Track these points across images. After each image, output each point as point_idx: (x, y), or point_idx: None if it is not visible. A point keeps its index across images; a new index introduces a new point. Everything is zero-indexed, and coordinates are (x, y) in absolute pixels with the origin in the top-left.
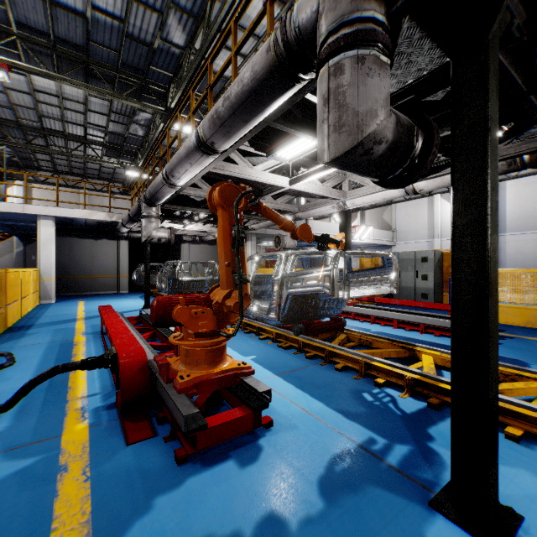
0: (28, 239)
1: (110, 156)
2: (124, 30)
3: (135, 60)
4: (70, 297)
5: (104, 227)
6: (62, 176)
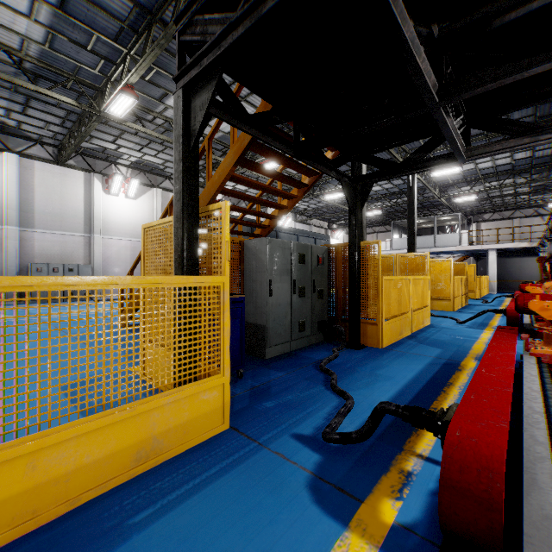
0: (477, 258)
1: (534, 195)
2: (531, 158)
3: (541, 161)
4: (504, 292)
5: (528, 249)
6: (499, 213)
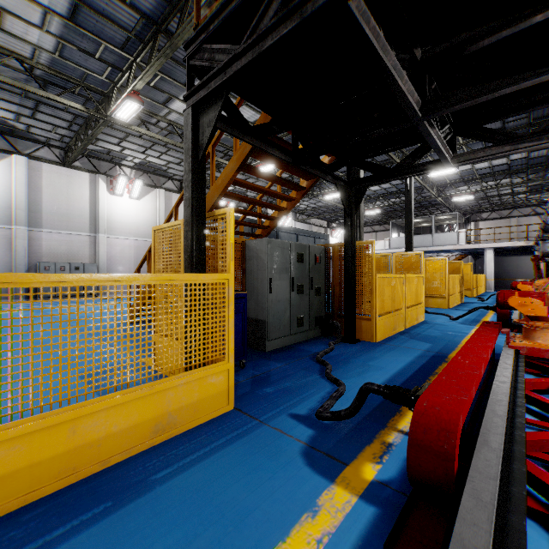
0: (476, 256)
1: (532, 194)
2: (527, 159)
3: (537, 161)
4: None
5: (525, 247)
6: (497, 212)
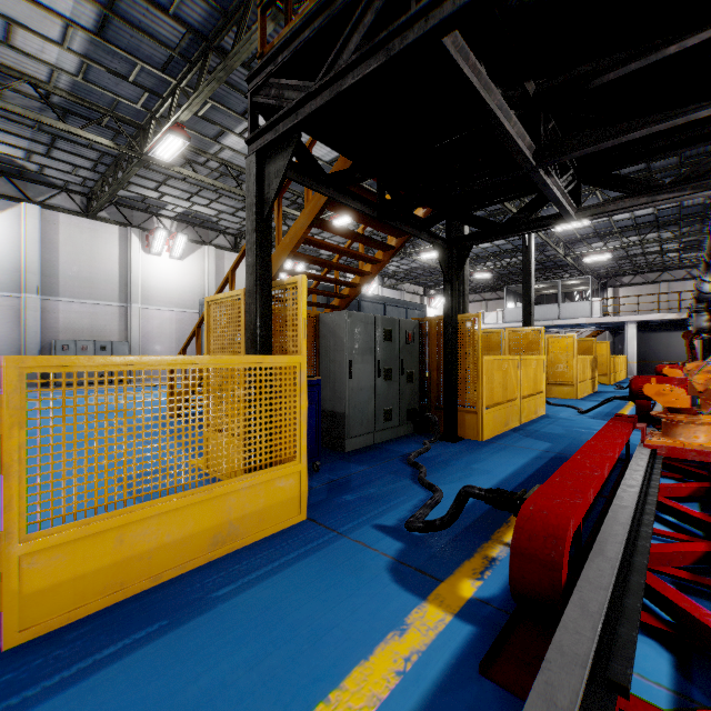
0: (615, 332)
1: (686, 253)
2: (679, 208)
3: (692, 211)
4: None
5: (677, 321)
6: (642, 276)
